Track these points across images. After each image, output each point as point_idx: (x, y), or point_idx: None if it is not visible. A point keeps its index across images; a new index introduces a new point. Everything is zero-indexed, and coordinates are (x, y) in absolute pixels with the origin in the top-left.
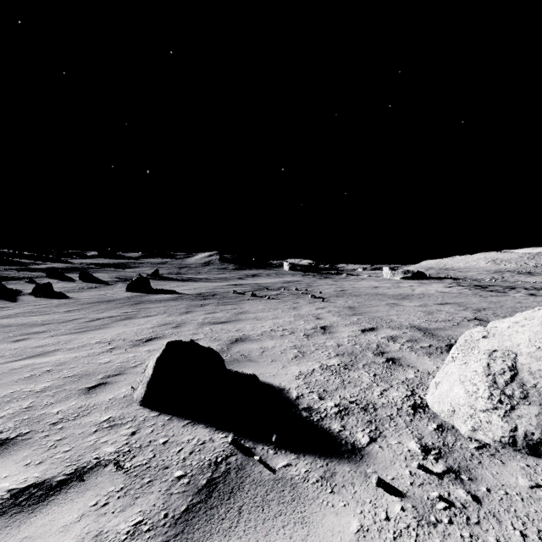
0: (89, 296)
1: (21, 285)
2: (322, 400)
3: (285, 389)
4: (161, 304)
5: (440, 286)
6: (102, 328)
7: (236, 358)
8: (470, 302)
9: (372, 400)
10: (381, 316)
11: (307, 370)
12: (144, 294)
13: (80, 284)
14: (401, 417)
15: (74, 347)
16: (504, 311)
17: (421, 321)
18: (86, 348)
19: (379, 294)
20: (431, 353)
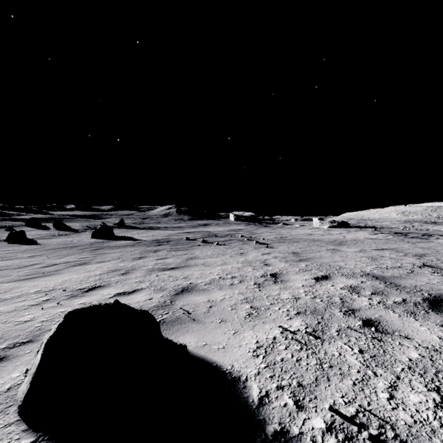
0: (57, 243)
1: (0, 233)
2: (301, 410)
3: (241, 378)
4: (118, 250)
5: (366, 233)
6: (51, 274)
7: (179, 317)
8: (404, 248)
9: (385, 416)
10: (328, 262)
11: (267, 339)
12: (106, 240)
13: (53, 231)
14: None
15: (8, 298)
16: None
17: (371, 268)
18: (20, 299)
19: (316, 240)
20: (414, 312)
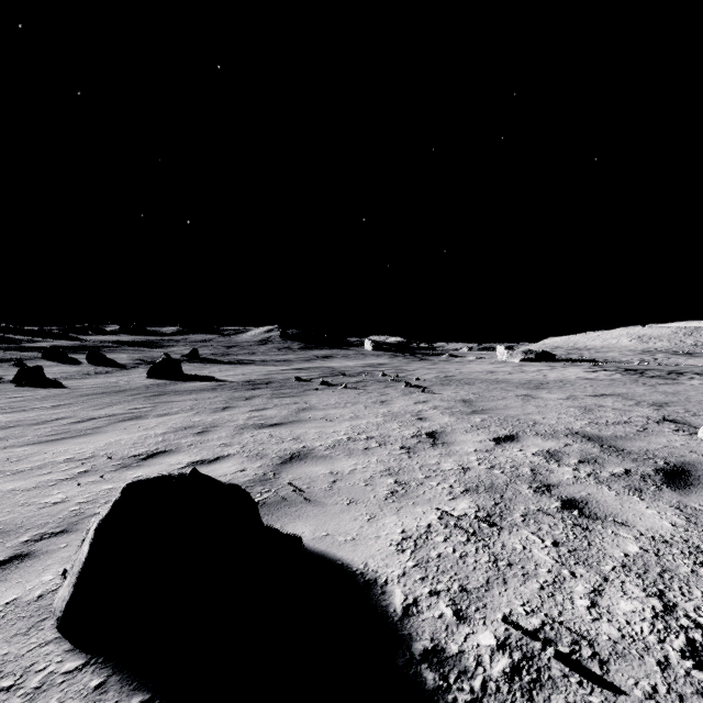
0: (93, 385)
1: (3, 370)
2: (463, 622)
3: (378, 581)
4: (190, 396)
5: (579, 371)
6: (88, 433)
7: (286, 496)
8: (637, 393)
9: (581, 629)
10: (516, 415)
11: (418, 527)
12: (171, 381)
13: (86, 367)
14: (687, 701)
15: (24, 469)
16: (698, 406)
17: (582, 423)
18: (43, 471)
19: (500, 381)
20: (639, 489)
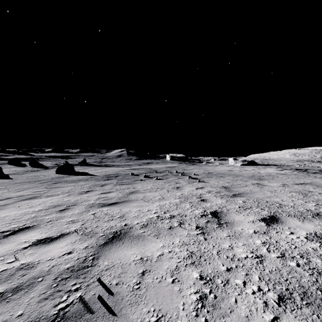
0: (26, 177)
1: None
2: None
3: None
4: (72, 184)
5: (274, 170)
6: None
7: (91, 300)
8: (319, 182)
9: None
10: (262, 197)
11: None
12: (66, 175)
13: (27, 168)
14: None
15: None
16: None
17: (313, 205)
18: None
19: (238, 175)
20: None
